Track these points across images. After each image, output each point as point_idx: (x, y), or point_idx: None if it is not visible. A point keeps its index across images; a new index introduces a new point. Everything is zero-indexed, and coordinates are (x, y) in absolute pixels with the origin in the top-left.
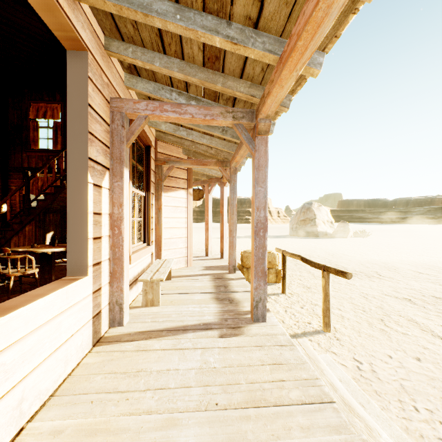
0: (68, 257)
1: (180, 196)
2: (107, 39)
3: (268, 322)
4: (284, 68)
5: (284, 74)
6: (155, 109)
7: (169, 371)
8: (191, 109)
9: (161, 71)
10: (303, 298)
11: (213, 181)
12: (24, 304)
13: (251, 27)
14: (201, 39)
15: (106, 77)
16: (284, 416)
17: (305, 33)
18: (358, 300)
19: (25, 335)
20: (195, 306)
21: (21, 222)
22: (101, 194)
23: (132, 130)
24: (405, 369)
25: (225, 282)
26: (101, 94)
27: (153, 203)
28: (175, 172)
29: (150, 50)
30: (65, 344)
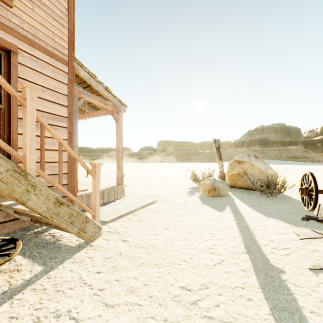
0: None
1: None
2: None
3: None
4: None
5: None
6: None
7: None
8: None
9: None
10: None
11: None
12: None
13: None
14: None
15: None
16: None
17: None
18: None
19: None
20: None
21: None
22: None
23: None
24: None
25: None
26: None
27: None
28: None
29: None
30: None
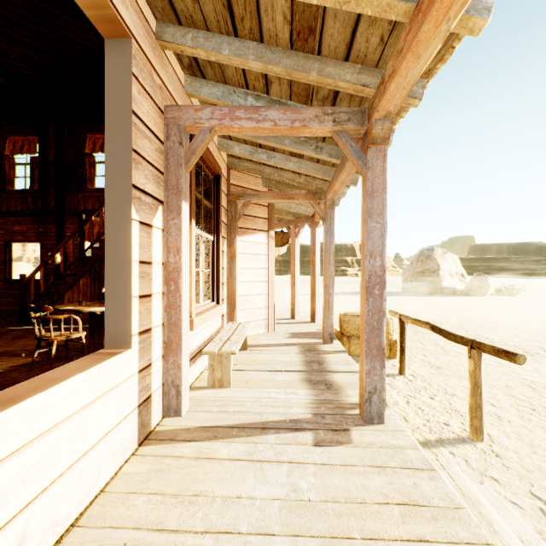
0: (106, 322)
1: (259, 240)
2: (159, 25)
3: (387, 424)
4: (426, 17)
5: (424, 30)
6: (223, 117)
7: (240, 499)
8: (273, 113)
9: (231, 62)
10: (432, 384)
11: (301, 221)
12: (28, 396)
13: None
14: None
15: (158, 77)
16: None
17: None
18: (521, 391)
19: (29, 441)
20: (279, 392)
21: (74, 274)
22: (152, 236)
23: (192, 149)
24: None
25: (319, 356)
26: (152, 100)
27: (224, 250)
28: (252, 209)
29: (216, 33)
30: (96, 447)
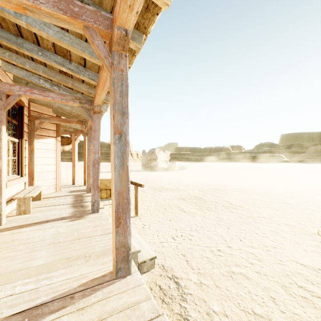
0: None
1: (50, 142)
2: None
3: (100, 212)
4: (98, 89)
5: (99, 91)
6: (27, 91)
7: (34, 237)
8: (52, 94)
9: (30, 70)
10: (132, 203)
11: (78, 132)
12: None
13: (83, 66)
14: (54, 66)
15: None
16: (91, 240)
17: (101, 82)
18: (160, 201)
19: None
20: (57, 211)
21: None
22: None
23: (8, 102)
24: (162, 224)
25: (82, 198)
26: None
27: (26, 147)
28: (45, 125)
29: (22, 56)
30: None
